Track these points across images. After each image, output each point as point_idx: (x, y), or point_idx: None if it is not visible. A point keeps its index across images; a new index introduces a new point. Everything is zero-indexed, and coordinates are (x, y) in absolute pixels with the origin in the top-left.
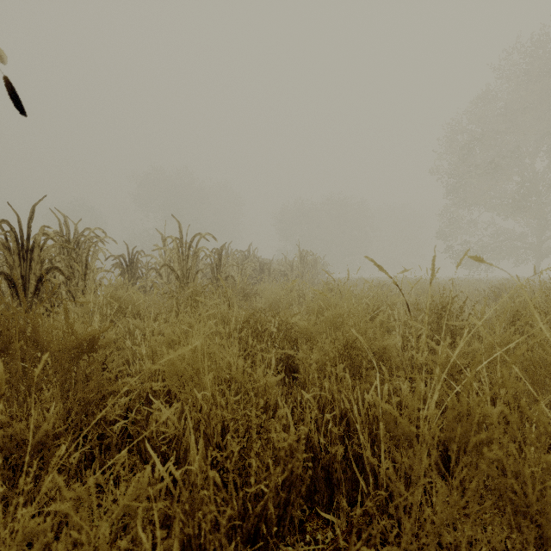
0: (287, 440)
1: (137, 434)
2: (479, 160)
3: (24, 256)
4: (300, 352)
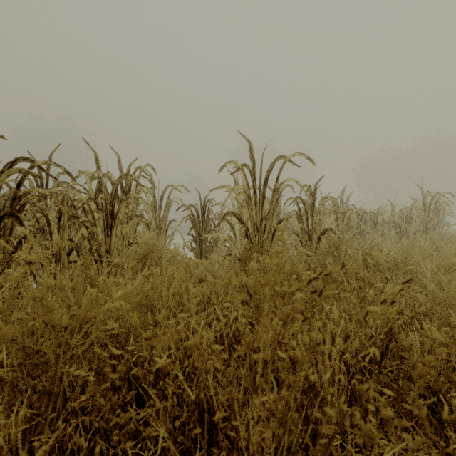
0: None
1: None
2: None
3: None
4: None
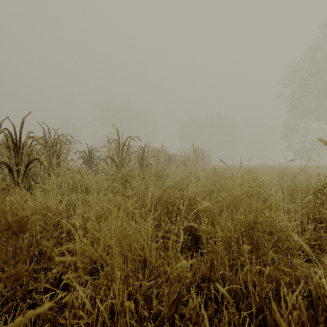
0: None
1: (53, 318)
2: (311, 88)
3: (18, 151)
4: (203, 225)
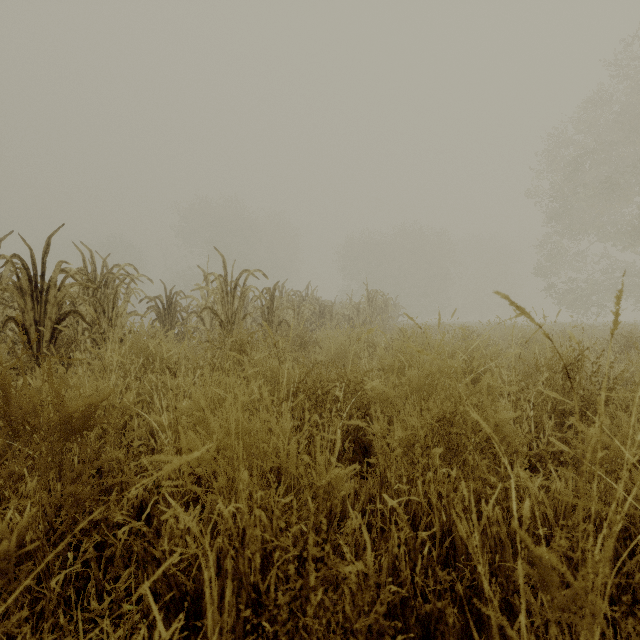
0: (367, 597)
1: (143, 551)
2: (588, 178)
3: (38, 297)
4: (375, 424)
